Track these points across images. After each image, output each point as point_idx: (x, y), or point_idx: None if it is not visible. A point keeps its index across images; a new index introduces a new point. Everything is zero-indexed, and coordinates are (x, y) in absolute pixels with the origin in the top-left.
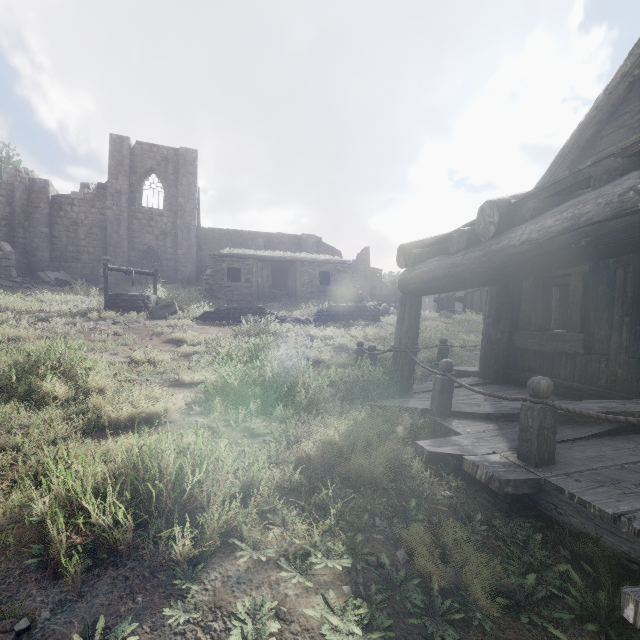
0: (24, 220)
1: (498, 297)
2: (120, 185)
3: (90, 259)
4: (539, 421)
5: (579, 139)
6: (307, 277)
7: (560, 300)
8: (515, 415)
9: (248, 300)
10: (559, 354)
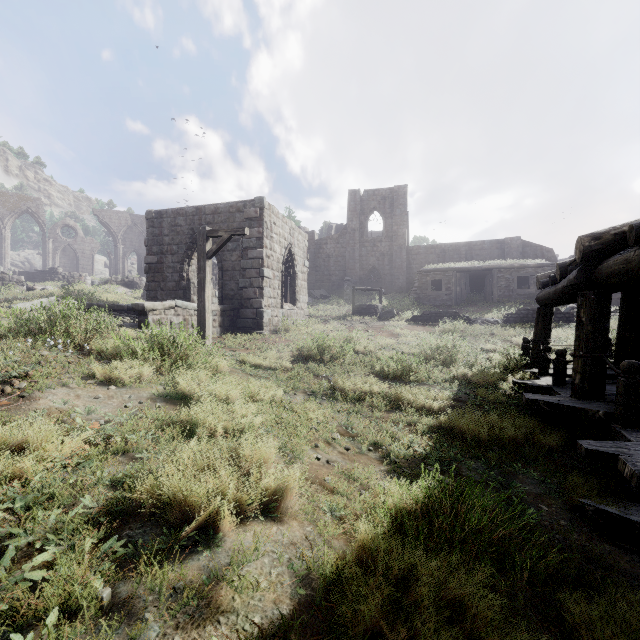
0: None
1: (627, 306)
2: (354, 225)
3: (336, 279)
4: (556, 366)
5: None
6: (504, 282)
7: None
8: None
9: (448, 305)
10: None
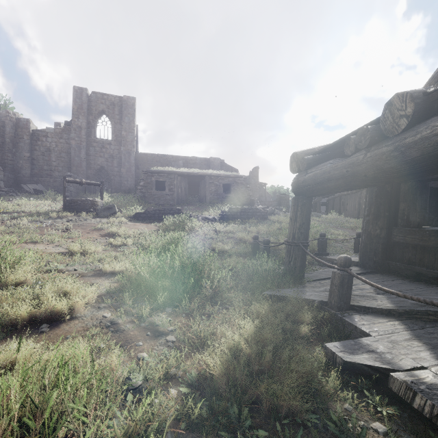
0: (12, 147)
1: (377, 198)
2: (80, 122)
3: (59, 175)
4: None
5: None
6: (214, 187)
7: None
8: (419, 312)
9: (171, 204)
10: None
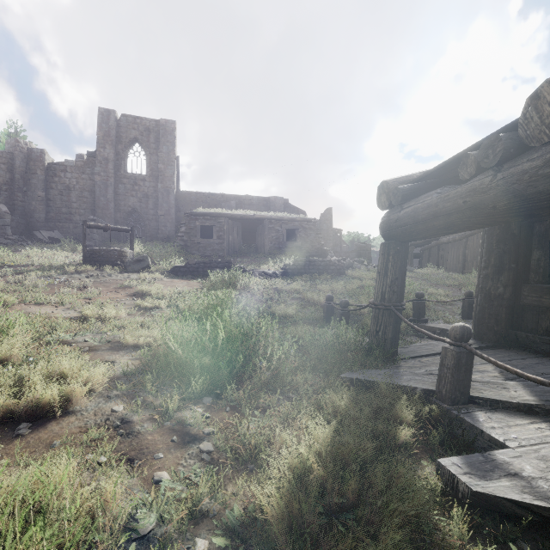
0: (23, 185)
1: (499, 244)
2: (107, 153)
3: (81, 220)
4: None
5: None
6: (274, 234)
7: None
8: None
9: (220, 255)
10: None
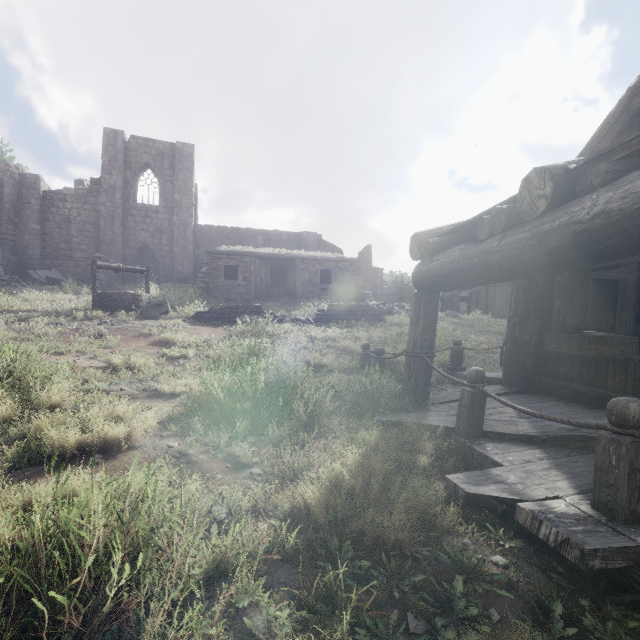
0: (14, 216)
1: (526, 294)
2: (114, 180)
3: (83, 257)
4: (629, 461)
5: (629, 105)
6: (307, 275)
7: (593, 297)
8: (566, 438)
9: (246, 299)
10: (604, 360)
